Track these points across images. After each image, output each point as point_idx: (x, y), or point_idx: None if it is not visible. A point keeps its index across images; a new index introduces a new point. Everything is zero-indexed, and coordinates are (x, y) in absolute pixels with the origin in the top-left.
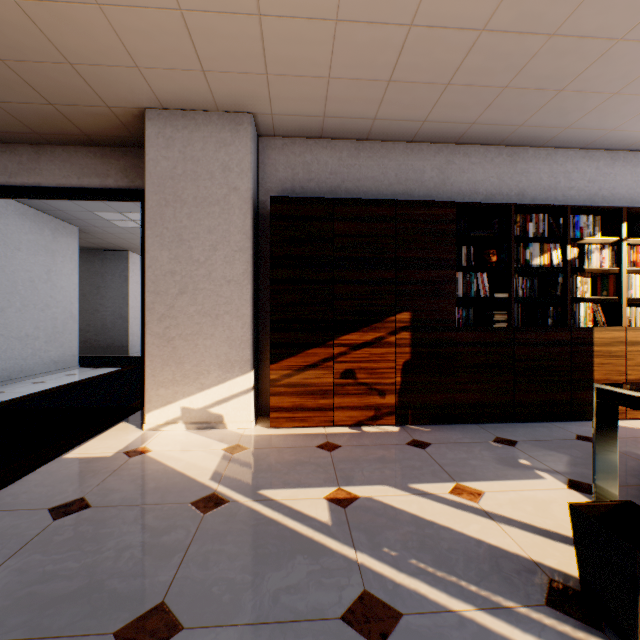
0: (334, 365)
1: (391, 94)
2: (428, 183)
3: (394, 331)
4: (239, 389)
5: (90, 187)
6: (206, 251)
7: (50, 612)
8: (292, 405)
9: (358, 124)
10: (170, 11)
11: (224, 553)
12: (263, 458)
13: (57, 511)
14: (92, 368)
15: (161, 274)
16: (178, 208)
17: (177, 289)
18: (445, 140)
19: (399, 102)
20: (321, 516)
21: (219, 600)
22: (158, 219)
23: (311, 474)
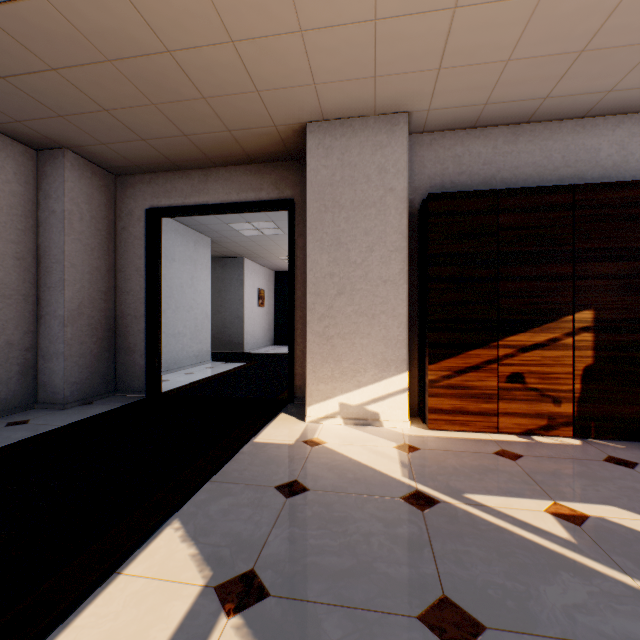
0: (498, 368)
1: (578, 66)
2: (604, 162)
3: (571, 332)
4: (395, 388)
5: (246, 201)
6: (362, 253)
7: (342, 584)
8: (451, 407)
9: (523, 106)
10: (364, 23)
11: (473, 555)
12: (443, 460)
13: (283, 490)
14: (222, 362)
15: (320, 276)
16: (336, 213)
17: (335, 290)
18: (629, 110)
19: (585, 74)
20: (556, 531)
21: (504, 605)
22: (318, 225)
23: (510, 483)
